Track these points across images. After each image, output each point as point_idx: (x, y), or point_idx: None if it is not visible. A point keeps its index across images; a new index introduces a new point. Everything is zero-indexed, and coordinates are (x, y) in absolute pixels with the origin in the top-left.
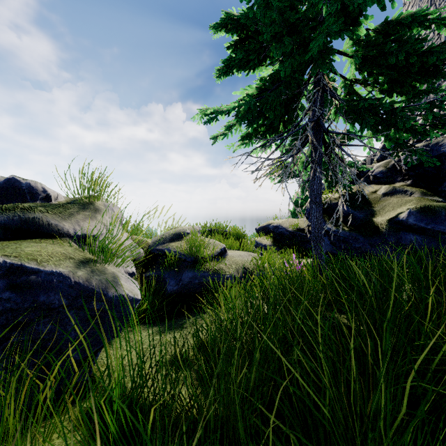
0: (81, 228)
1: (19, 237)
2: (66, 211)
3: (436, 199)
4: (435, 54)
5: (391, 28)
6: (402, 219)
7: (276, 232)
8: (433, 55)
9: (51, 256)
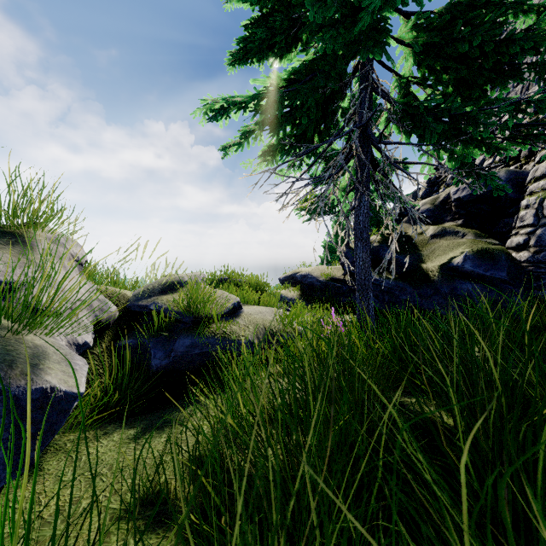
0: None
1: None
2: None
3: (492, 242)
4: (517, 43)
5: (459, 10)
6: (457, 264)
7: (304, 282)
8: (515, 43)
9: None
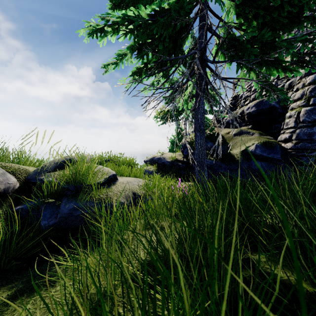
0: None
1: None
2: None
3: (269, 137)
4: None
5: None
6: (251, 150)
7: (159, 162)
8: None
9: None
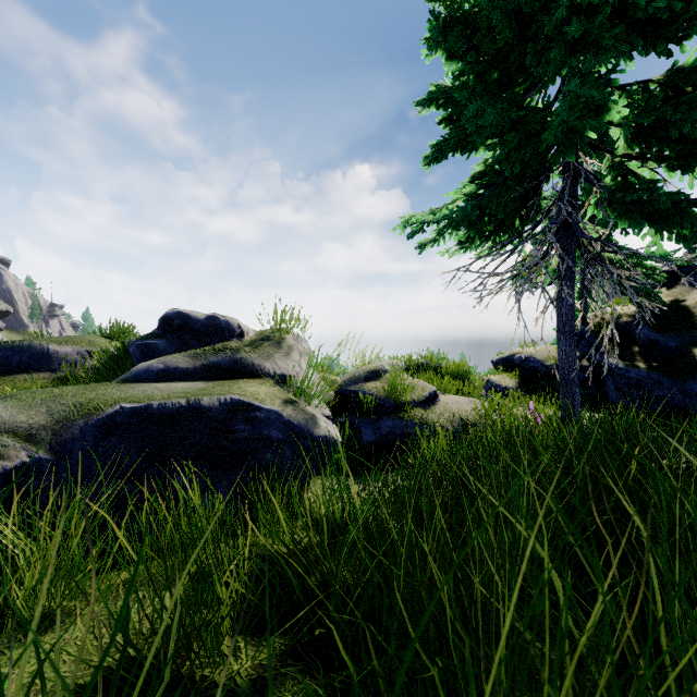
0: (279, 367)
1: (231, 376)
2: (264, 350)
3: None
4: None
5: (683, 79)
6: None
7: (525, 367)
8: None
9: (266, 396)
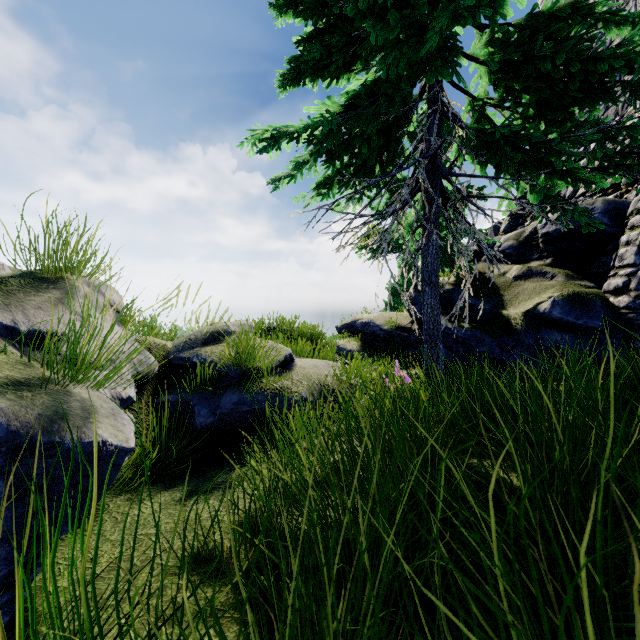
0: (28, 319)
1: None
2: (1, 289)
3: (586, 284)
4: (607, 61)
5: (541, 22)
6: (544, 311)
7: (366, 332)
8: (604, 61)
9: None
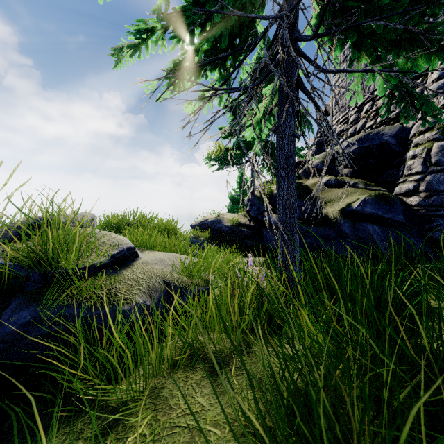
0: None
1: None
2: None
3: (380, 189)
4: None
5: None
6: (357, 208)
7: (214, 228)
8: None
9: None
